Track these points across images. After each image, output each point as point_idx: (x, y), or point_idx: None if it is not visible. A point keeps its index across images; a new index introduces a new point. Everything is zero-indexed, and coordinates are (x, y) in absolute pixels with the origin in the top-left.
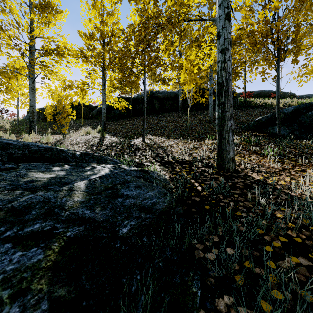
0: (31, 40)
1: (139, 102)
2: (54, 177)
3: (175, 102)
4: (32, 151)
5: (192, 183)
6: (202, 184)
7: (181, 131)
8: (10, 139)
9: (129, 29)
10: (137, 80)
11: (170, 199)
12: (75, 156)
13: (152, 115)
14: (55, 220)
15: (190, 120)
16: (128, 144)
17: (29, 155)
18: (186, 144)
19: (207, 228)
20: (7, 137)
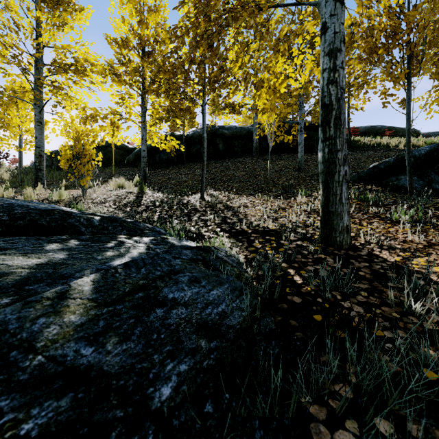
0: (36, 50)
1: (195, 142)
2: (44, 265)
3: (247, 142)
4: (14, 217)
5: (285, 268)
6: (302, 271)
7: (258, 184)
8: (5, 195)
9: (180, 20)
10: (193, 106)
11: (251, 301)
12: (91, 223)
13: (214, 160)
14: (1, 385)
15: (271, 168)
16: (179, 202)
17: (9, 223)
18: (266, 202)
19: (332, 375)
20: (1, 193)
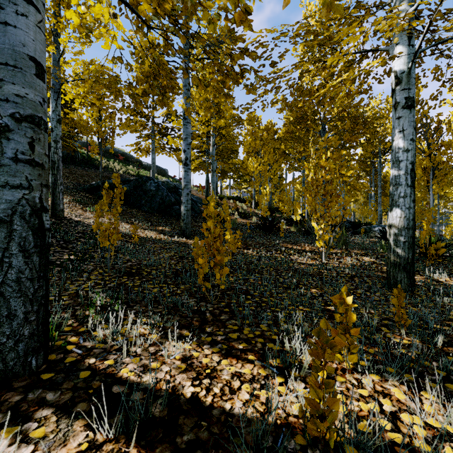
0: None
1: None
2: None
3: None
4: None
5: None
6: None
7: None
8: None
9: None
10: None
11: None
12: None
13: None
14: None
15: None
16: None
17: None
18: None
19: None
20: None
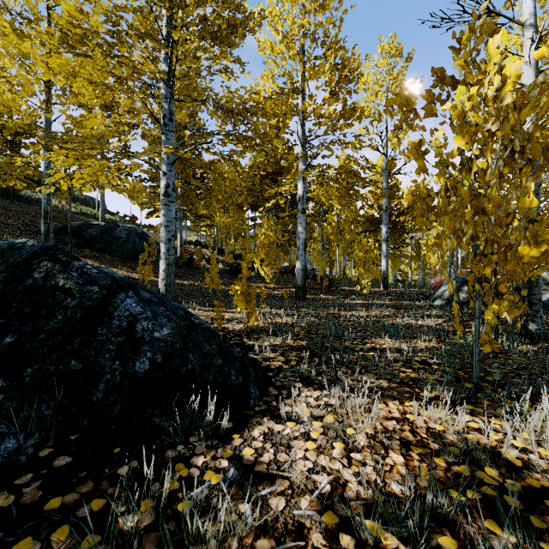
0: None
1: None
2: None
3: None
4: None
5: None
6: None
7: None
8: None
9: None
10: None
11: None
12: None
13: None
14: None
15: None
16: None
17: None
18: None
19: None
20: None
